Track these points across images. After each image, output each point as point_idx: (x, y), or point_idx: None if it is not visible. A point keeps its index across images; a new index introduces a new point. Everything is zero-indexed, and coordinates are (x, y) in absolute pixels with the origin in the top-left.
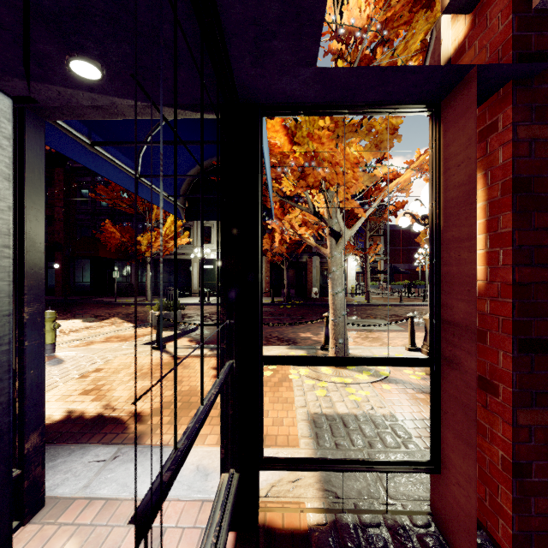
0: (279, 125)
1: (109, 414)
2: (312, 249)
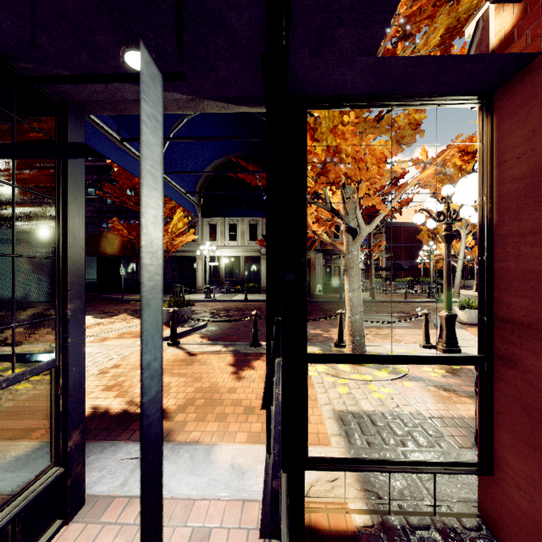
0: None
1: (134, 411)
2: (316, 246)
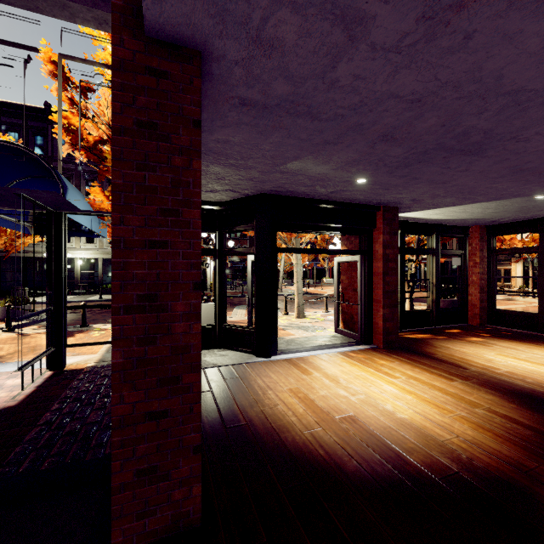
0: (99, 190)
1: None
2: None
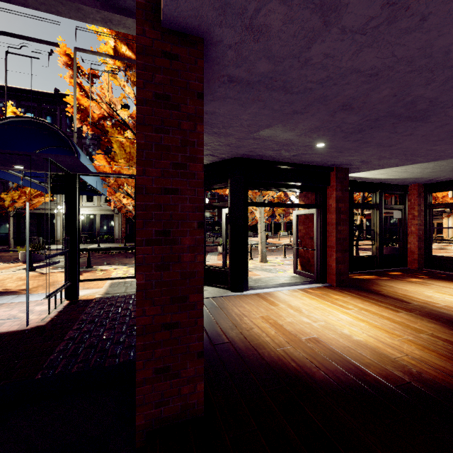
0: (102, 157)
1: (7, 291)
2: None
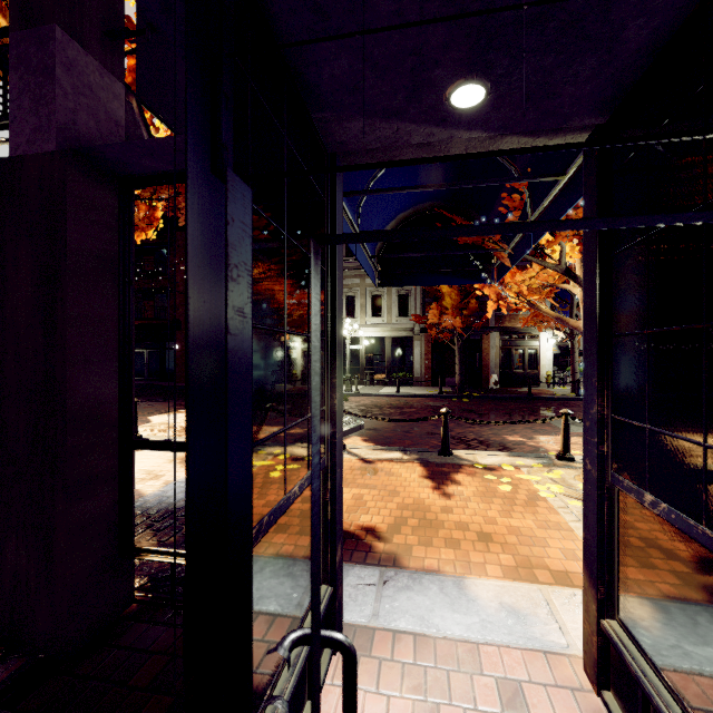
0: None
1: None
2: (490, 323)
